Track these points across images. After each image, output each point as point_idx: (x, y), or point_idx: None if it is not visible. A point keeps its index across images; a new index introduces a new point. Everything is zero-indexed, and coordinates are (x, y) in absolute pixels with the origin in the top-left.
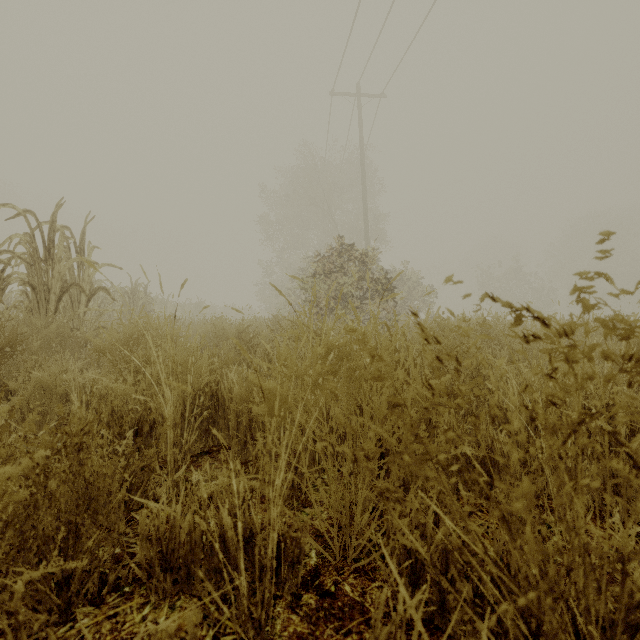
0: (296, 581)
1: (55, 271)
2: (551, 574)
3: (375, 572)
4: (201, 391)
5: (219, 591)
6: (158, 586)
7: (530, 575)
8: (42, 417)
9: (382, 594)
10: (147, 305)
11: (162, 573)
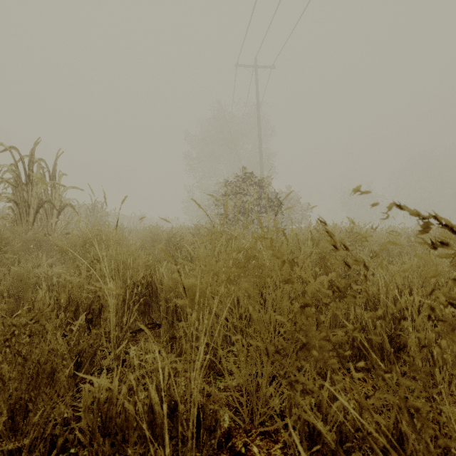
0: (213, 447)
1: (33, 192)
2: None
3: (277, 434)
4: (138, 282)
5: (149, 453)
6: (98, 449)
7: None
8: (19, 301)
9: None
10: (103, 217)
11: (101, 438)
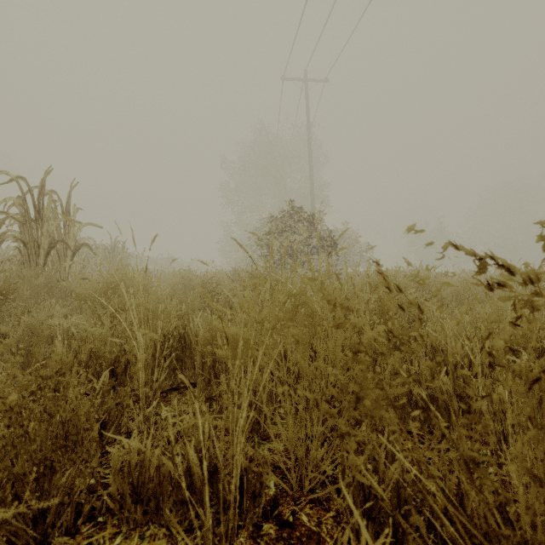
0: (257, 513)
1: (44, 229)
2: (538, 537)
3: (329, 502)
4: (170, 334)
5: (186, 522)
6: (129, 517)
7: (491, 519)
8: (30, 357)
9: (344, 535)
10: (125, 259)
11: (133, 505)
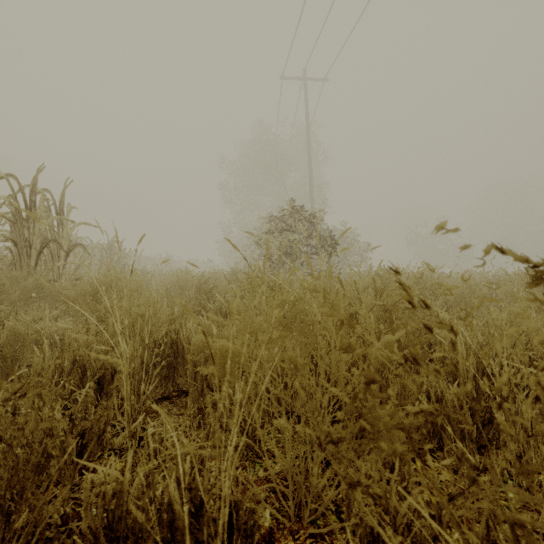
0: None
1: (36, 229)
2: None
3: (332, 536)
4: (160, 341)
5: None
6: None
7: None
8: (15, 363)
9: None
10: (122, 259)
11: (107, 543)
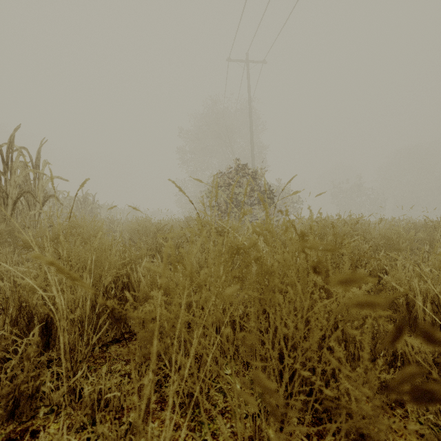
0: None
1: (12, 181)
2: None
3: None
4: (109, 286)
5: None
6: None
7: None
8: None
9: None
10: (95, 209)
11: None
